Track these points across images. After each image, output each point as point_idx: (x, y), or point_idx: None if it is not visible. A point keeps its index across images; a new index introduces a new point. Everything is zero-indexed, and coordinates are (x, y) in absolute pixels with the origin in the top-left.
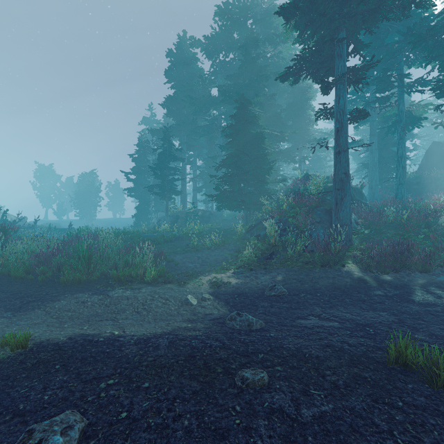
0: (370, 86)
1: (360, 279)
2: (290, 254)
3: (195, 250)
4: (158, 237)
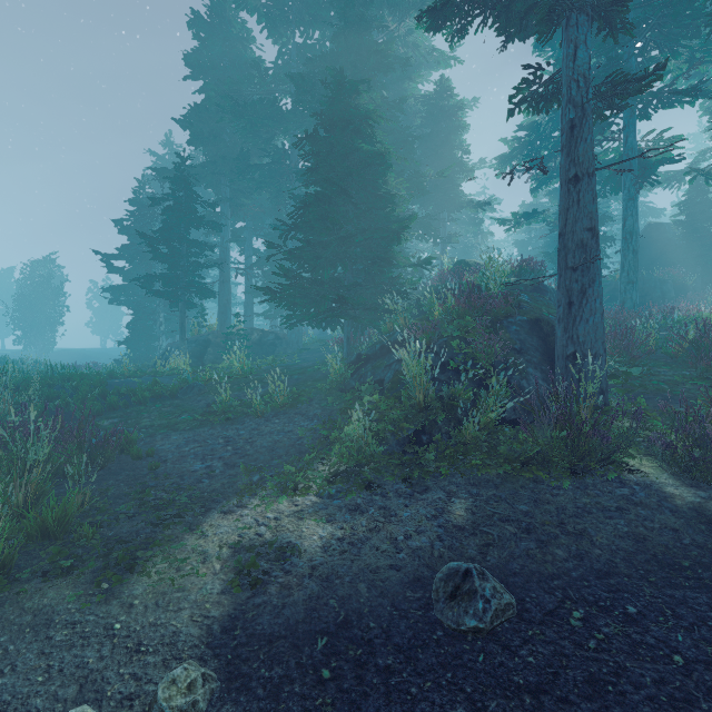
0: None
1: (705, 517)
2: (470, 434)
3: (222, 420)
4: (141, 387)
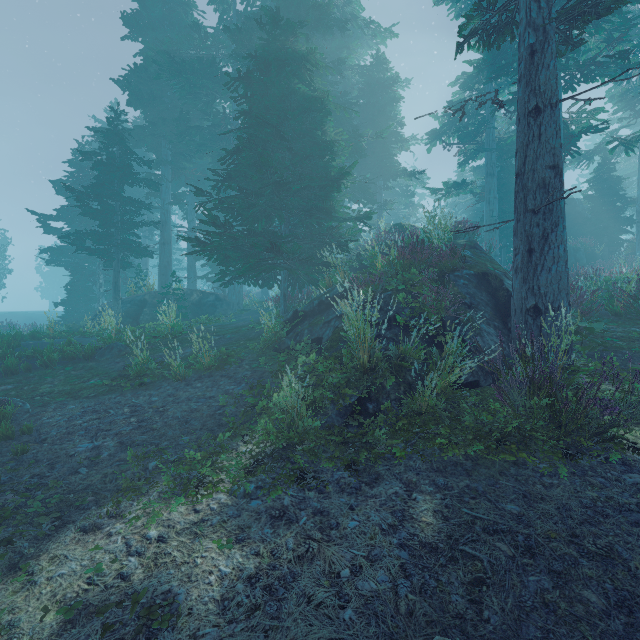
0: (500, 78)
1: None
2: (426, 402)
3: (135, 386)
4: (50, 348)
